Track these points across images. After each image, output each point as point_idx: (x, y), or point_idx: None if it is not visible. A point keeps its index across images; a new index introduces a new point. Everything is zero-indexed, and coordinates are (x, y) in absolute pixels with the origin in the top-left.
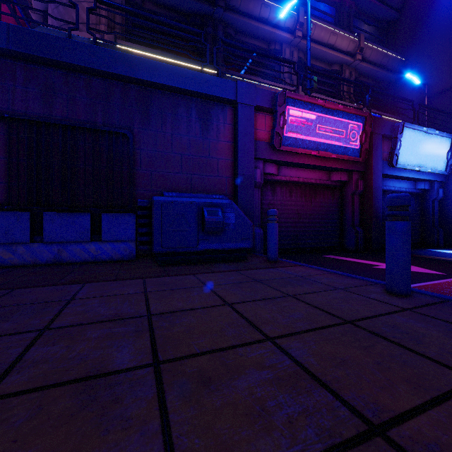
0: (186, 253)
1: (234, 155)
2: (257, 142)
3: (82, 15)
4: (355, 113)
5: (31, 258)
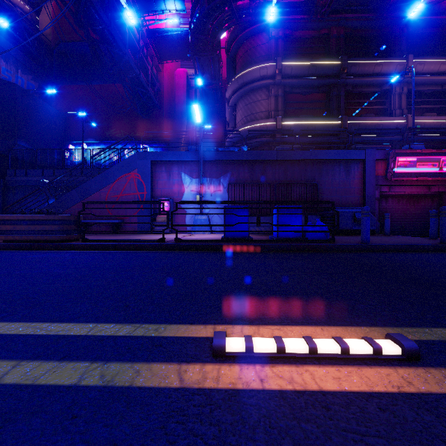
0: (347, 231)
1: (363, 185)
2: (376, 177)
3: (261, 108)
4: None
5: None
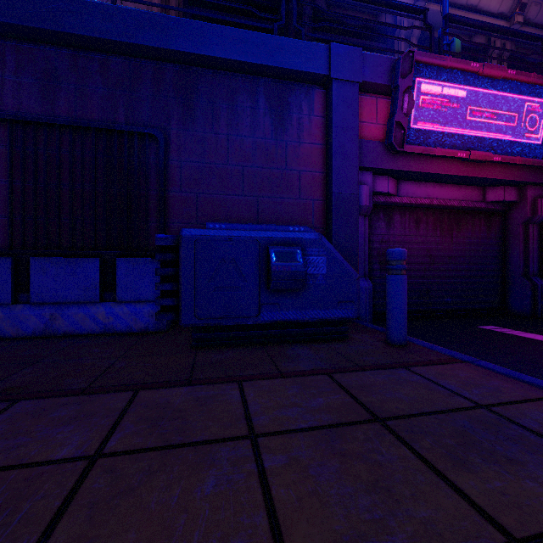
0: (241, 327)
1: (326, 163)
2: (363, 142)
3: None
4: (538, 82)
5: (11, 328)
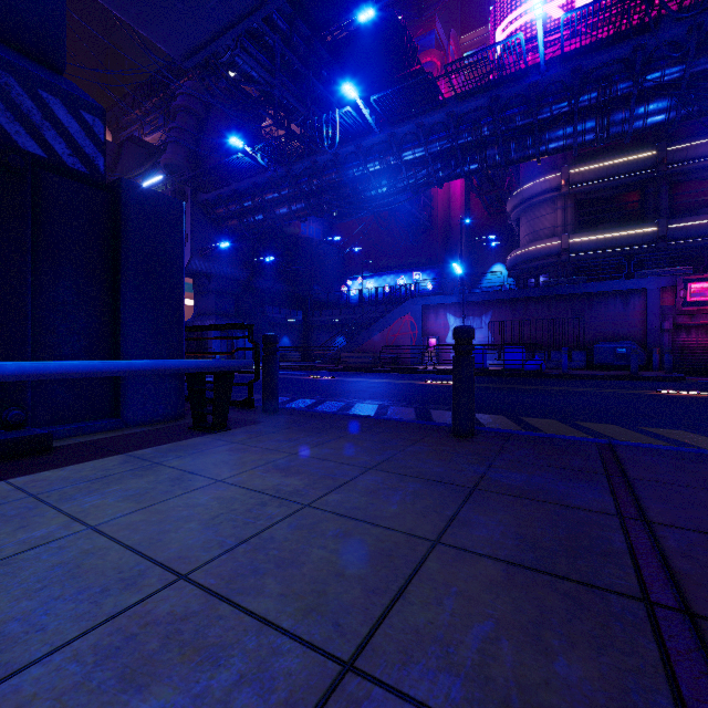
0: (609, 366)
1: (646, 316)
2: (664, 306)
3: (545, 224)
4: None
5: (547, 366)
